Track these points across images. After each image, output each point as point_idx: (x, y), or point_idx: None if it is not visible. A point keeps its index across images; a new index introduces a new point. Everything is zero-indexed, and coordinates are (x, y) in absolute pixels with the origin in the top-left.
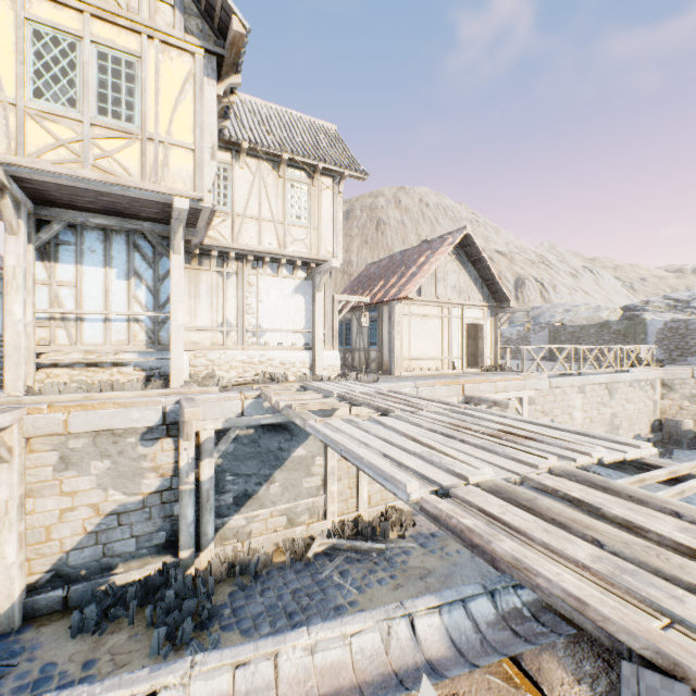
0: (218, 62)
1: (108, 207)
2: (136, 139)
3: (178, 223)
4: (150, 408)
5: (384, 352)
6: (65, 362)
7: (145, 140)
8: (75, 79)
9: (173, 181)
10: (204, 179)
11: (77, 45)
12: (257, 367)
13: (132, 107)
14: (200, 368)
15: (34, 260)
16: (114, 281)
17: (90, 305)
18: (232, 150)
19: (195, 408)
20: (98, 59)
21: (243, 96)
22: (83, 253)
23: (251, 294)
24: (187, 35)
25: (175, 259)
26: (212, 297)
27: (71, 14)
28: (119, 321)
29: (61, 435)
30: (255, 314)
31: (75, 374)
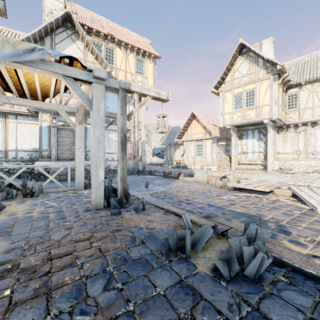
0: (278, 74)
1: (251, 125)
2: (254, 109)
3: (267, 125)
4: (257, 175)
5: None
6: (244, 163)
7: (256, 108)
8: (241, 102)
9: (263, 115)
10: (273, 112)
11: (242, 94)
12: (313, 167)
13: (253, 101)
14: (286, 167)
15: (237, 140)
16: (255, 142)
17: (249, 149)
18: (298, 86)
19: (262, 174)
20: (246, 94)
21: (312, 54)
22: (247, 136)
23: (311, 138)
24: (267, 75)
25: (268, 134)
26: (292, 141)
27: (240, 88)
28: (256, 152)
29: (239, 178)
30: (313, 146)
31: (246, 166)
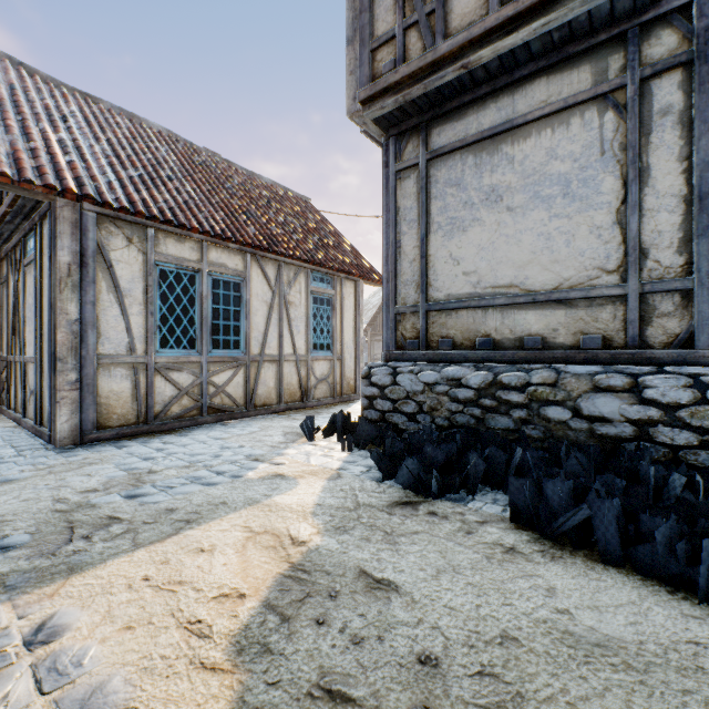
0: None
1: None
2: None
3: None
4: None
5: (347, 363)
6: None
7: None
8: None
9: None
10: None
11: None
12: None
13: None
14: None
15: None
16: None
17: None
18: None
19: None
20: None
21: None
22: None
23: None
24: None
25: None
26: None
27: None
28: None
29: None
30: None
31: None
